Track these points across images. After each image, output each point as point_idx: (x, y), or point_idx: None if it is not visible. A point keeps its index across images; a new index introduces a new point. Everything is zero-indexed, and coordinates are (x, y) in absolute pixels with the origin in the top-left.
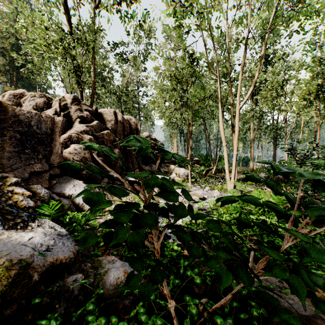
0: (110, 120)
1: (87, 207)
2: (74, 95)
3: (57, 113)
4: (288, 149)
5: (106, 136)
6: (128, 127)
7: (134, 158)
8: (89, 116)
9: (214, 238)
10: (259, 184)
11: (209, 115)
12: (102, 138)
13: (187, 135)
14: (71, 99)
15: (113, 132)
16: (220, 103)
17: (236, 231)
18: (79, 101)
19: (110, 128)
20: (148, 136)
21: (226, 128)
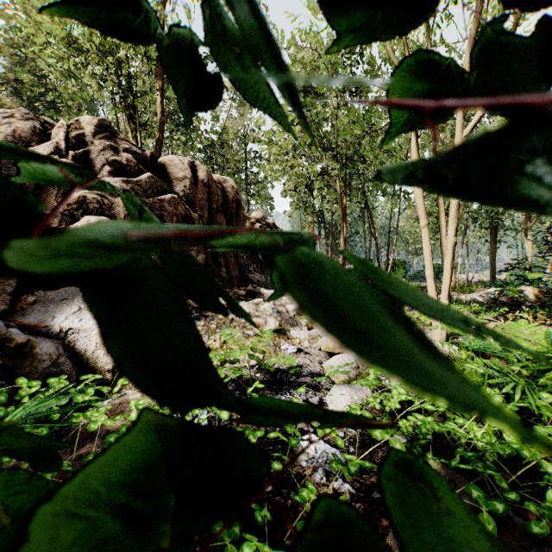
0: (181, 178)
1: (106, 361)
2: (101, 119)
3: (60, 153)
4: (546, 239)
5: (170, 207)
6: (219, 196)
7: (232, 256)
8: (132, 163)
9: (484, 495)
10: (488, 311)
11: (375, 183)
12: (161, 209)
13: (331, 225)
14: (93, 125)
15: (187, 202)
16: (414, 135)
17: (537, 456)
18: (115, 133)
19: (182, 195)
20: (260, 218)
21: (408, 208)
